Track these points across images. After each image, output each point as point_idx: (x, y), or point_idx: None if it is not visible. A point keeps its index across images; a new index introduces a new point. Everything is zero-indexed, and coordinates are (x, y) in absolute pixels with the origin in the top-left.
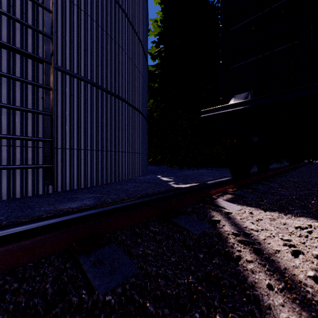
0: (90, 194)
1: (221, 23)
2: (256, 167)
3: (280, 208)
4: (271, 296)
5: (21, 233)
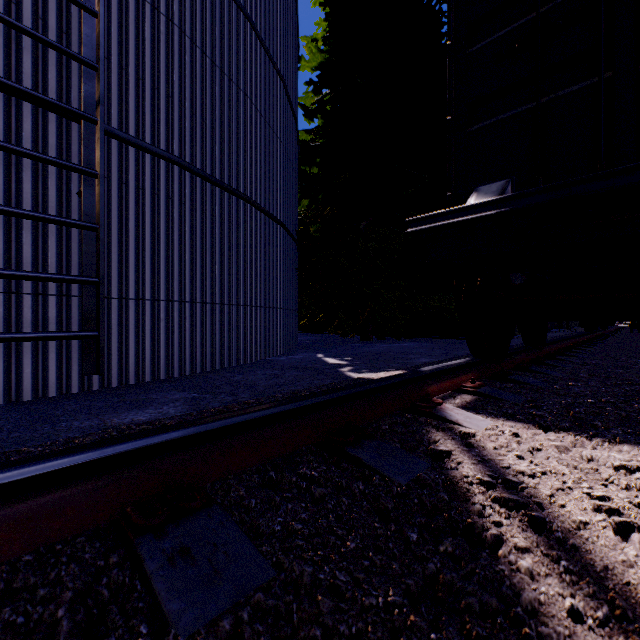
0: (178, 393)
1: (450, 38)
2: (517, 337)
3: (578, 425)
4: None
5: (5, 487)
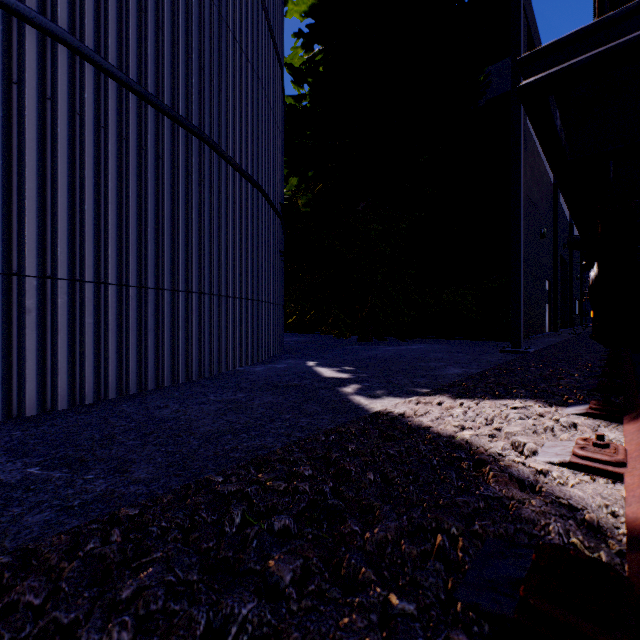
0: (2, 464)
1: None
2: (534, 337)
3: None
4: None
5: None
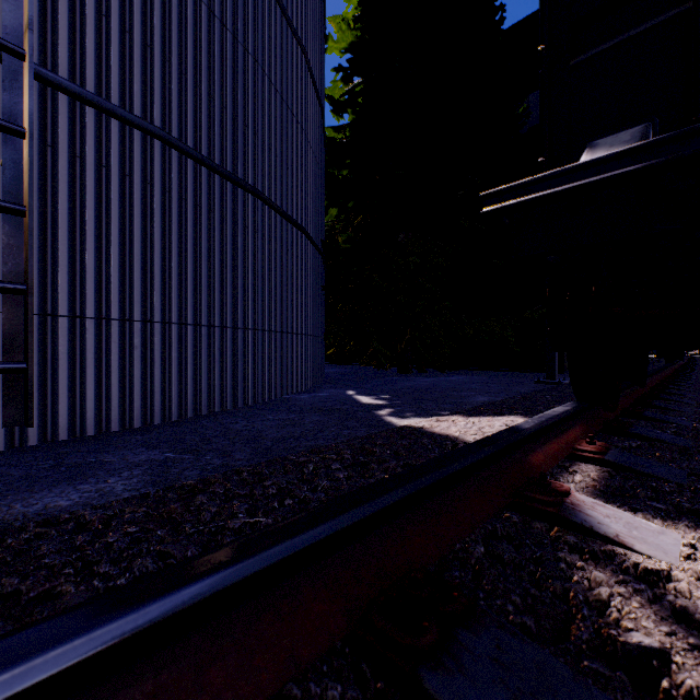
0: (146, 451)
1: None
2: None
3: None
4: None
5: None
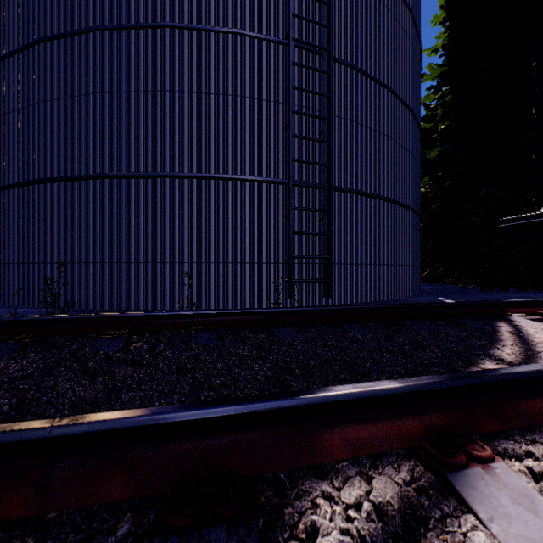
0: None
1: (534, 106)
2: None
3: None
4: (506, 340)
5: (374, 308)
